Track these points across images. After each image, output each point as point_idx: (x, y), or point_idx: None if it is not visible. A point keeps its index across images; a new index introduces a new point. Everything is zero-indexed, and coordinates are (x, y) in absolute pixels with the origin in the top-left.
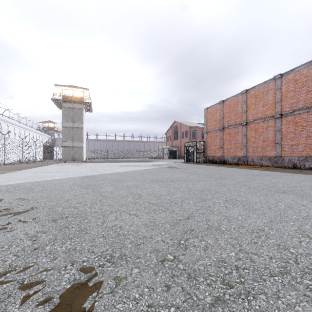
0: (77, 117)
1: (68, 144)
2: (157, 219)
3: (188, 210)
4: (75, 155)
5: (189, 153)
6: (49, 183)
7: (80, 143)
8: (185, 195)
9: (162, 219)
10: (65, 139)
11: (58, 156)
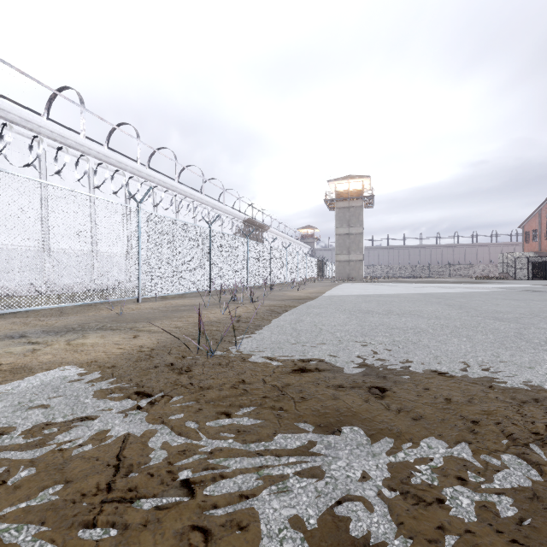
0: (354, 219)
1: (342, 258)
2: (518, 310)
3: (545, 310)
4: (351, 272)
5: None
6: (397, 295)
7: (358, 255)
8: (546, 306)
9: (522, 310)
10: (339, 250)
11: (327, 273)
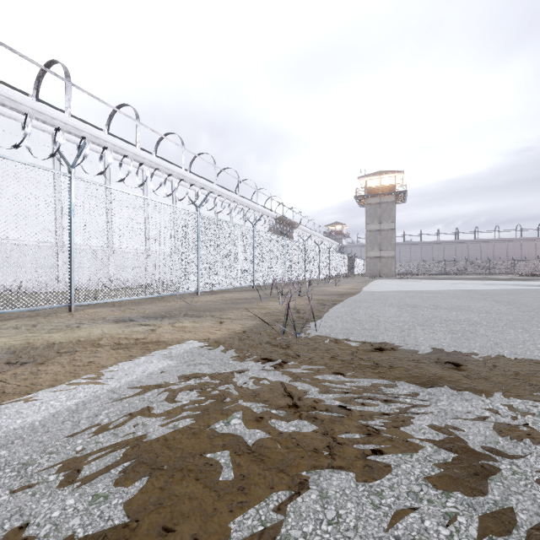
0: (386, 215)
1: (373, 254)
2: None
3: None
4: (383, 269)
5: None
6: (438, 291)
7: (390, 252)
8: None
9: None
10: (370, 247)
11: (357, 270)
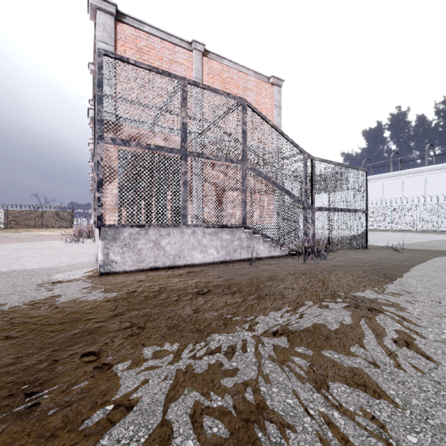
0: None
1: None
2: None
3: None
4: None
5: (354, 210)
6: None
7: None
8: None
9: None
10: None
11: None
